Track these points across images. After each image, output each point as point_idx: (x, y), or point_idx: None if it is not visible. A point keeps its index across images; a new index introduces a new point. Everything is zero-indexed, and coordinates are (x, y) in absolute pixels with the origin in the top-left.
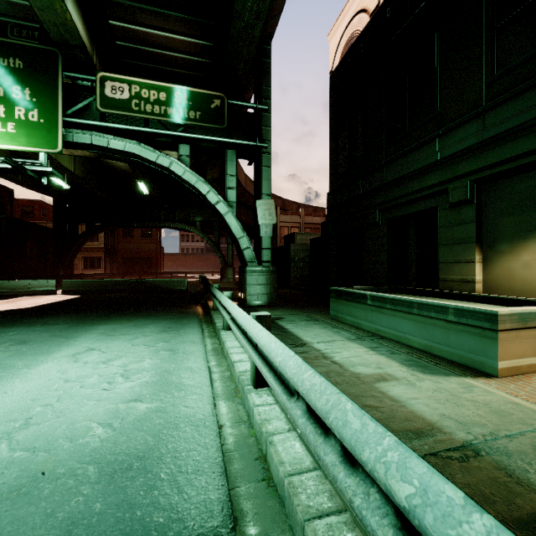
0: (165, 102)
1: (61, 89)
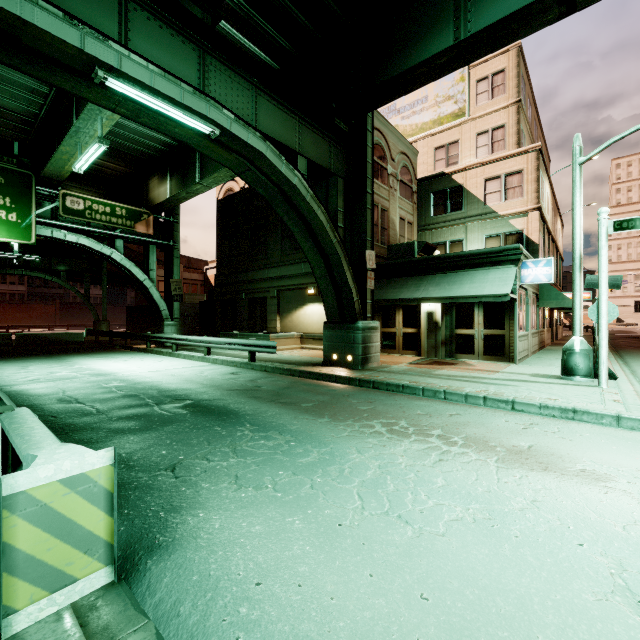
0: (110, 214)
1: (34, 200)
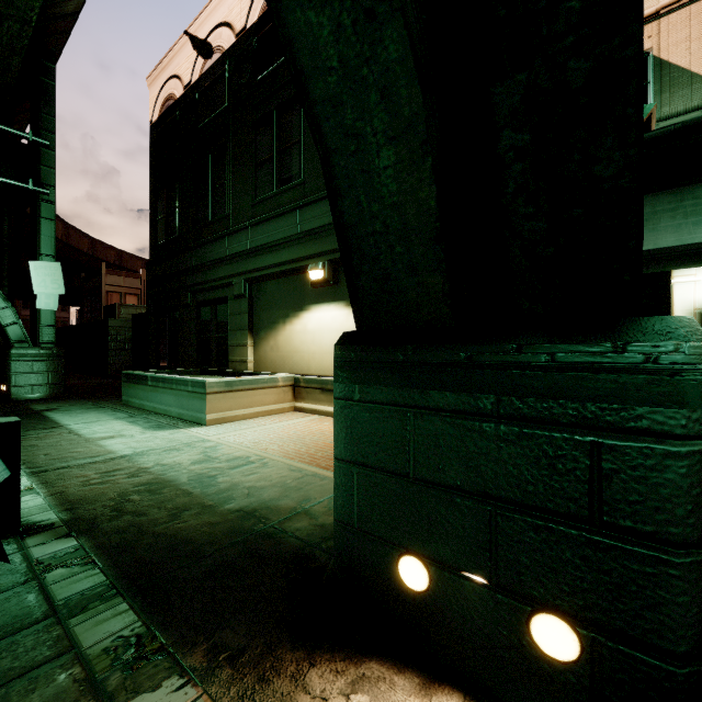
0: None
1: None
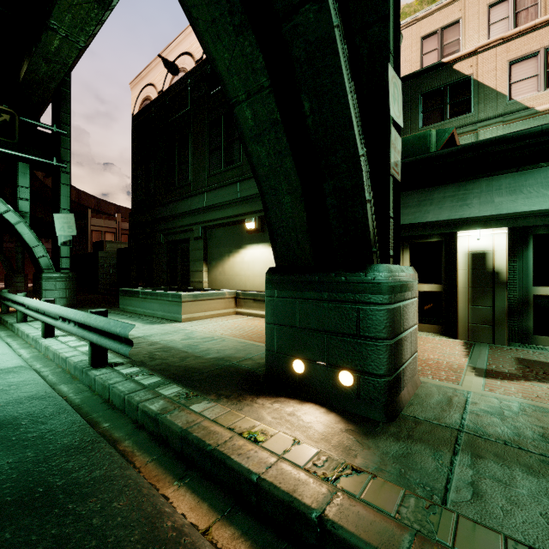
0: None
1: None
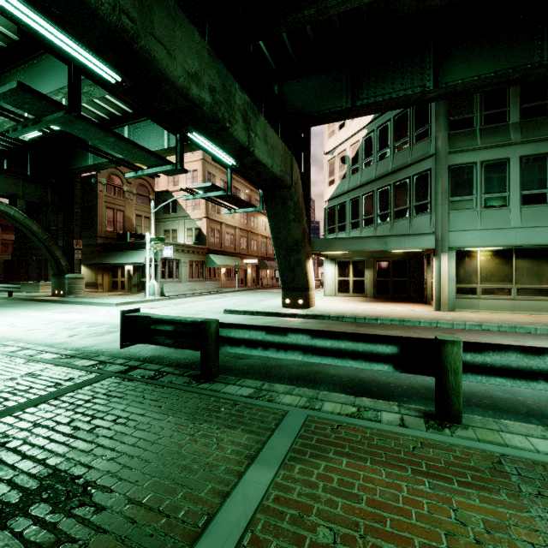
0: None
1: None
